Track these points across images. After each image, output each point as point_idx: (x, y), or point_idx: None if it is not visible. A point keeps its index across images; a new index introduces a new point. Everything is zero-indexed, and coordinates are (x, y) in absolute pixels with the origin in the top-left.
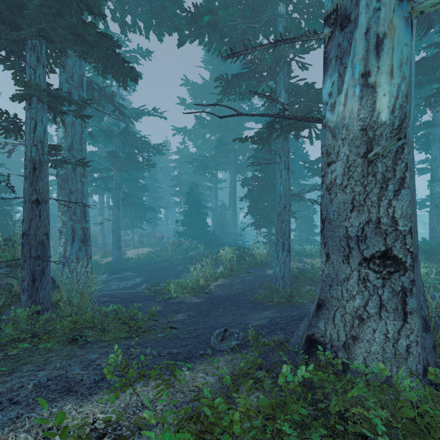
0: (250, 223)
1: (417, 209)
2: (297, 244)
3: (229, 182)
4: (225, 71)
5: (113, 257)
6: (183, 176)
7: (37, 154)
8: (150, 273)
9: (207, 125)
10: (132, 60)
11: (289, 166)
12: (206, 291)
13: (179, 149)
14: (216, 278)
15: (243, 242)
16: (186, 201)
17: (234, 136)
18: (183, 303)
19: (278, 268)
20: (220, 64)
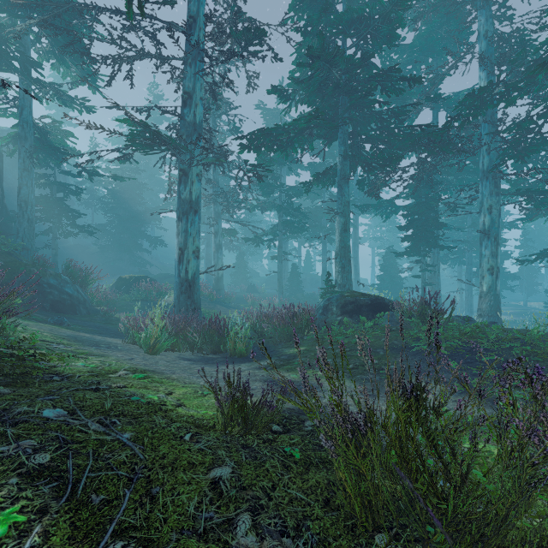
0: None
1: None
2: None
3: None
4: None
5: None
6: None
7: (424, 283)
8: None
9: None
10: None
11: None
12: None
13: None
14: None
15: None
16: None
17: None
18: None
19: None
20: None
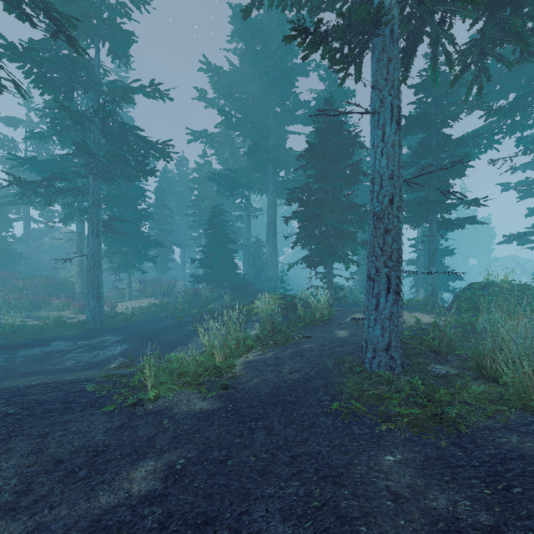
0: (301, 258)
1: (517, 245)
2: (359, 292)
3: (265, 216)
4: (261, 49)
5: (89, 312)
6: (203, 201)
7: None
8: (143, 336)
9: (235, 125)
10: (120, 12)
11: (399, 115)
12: (225, 383)
13: (197, 164)
14: (249, 349)
15: (285, 290)
16: (206, 232)
17: (273, 142)
18: (170, 416)
19: (376, 329)
20: (254, 37)
